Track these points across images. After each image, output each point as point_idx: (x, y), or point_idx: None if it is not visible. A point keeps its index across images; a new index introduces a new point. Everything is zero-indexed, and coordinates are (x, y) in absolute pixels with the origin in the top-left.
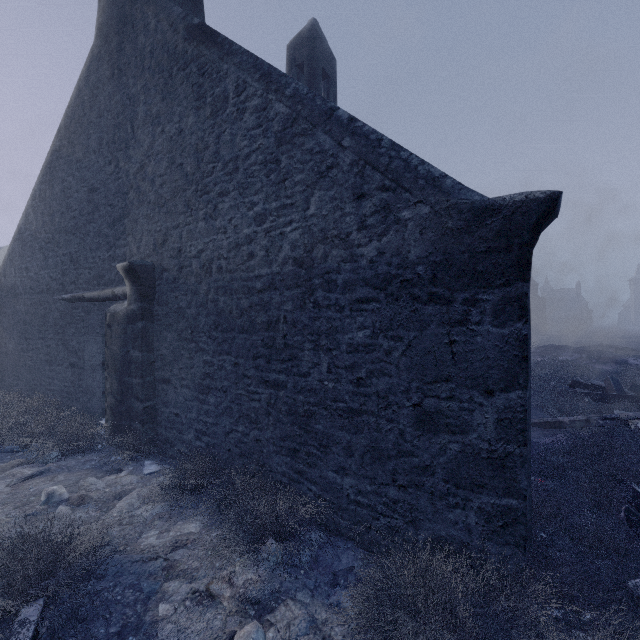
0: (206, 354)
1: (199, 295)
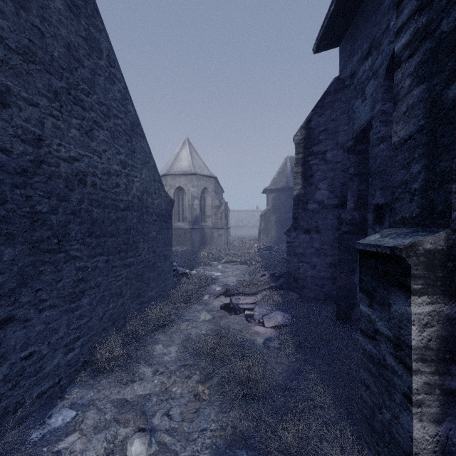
0: (80, 260)
1: (71, 202)
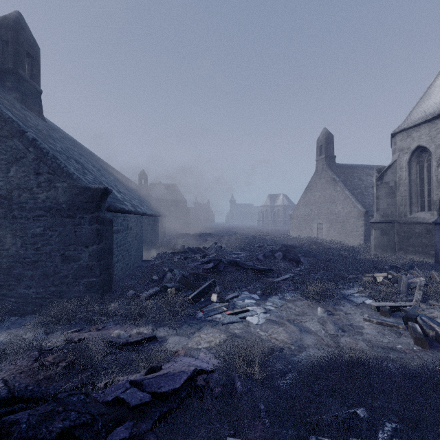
0: None
1: None
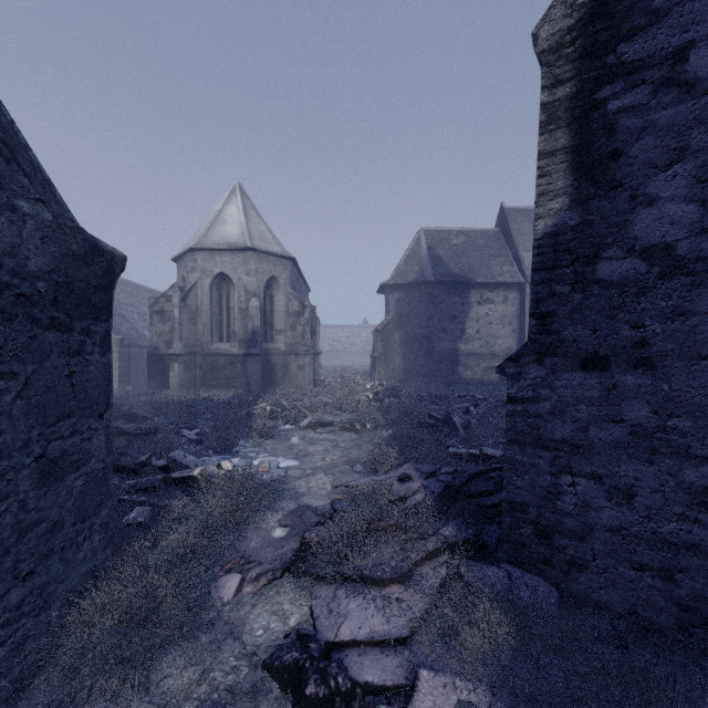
0: None
1: None
